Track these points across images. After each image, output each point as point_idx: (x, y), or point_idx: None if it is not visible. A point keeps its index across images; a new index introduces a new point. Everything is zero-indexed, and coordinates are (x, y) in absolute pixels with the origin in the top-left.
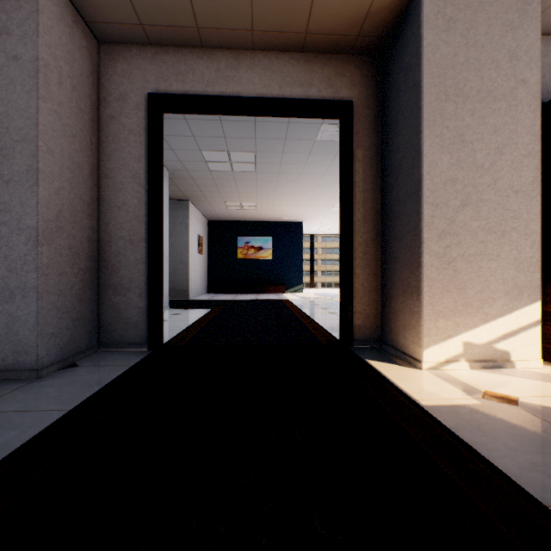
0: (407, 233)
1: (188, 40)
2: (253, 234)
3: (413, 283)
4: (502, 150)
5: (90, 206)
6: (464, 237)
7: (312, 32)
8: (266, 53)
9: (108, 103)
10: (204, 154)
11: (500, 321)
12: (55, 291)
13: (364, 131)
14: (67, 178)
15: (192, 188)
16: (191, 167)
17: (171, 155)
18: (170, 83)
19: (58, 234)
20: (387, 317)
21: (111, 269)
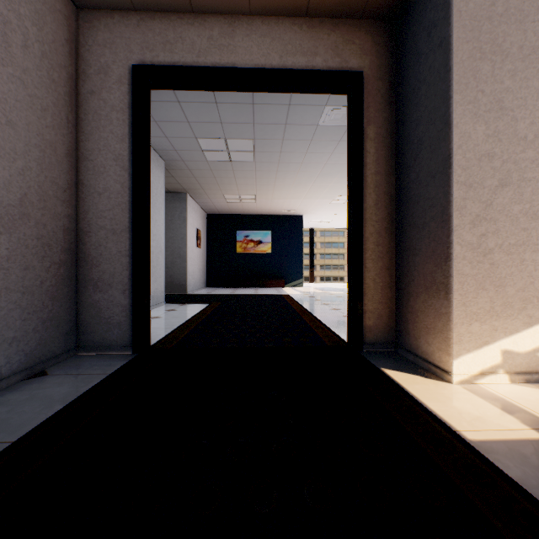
0: (431, 220)
1: (177, 3)
2: (252, 228)
3: (440, 279)
4: None
5: (66, 191)
6: (503, 223)
7: None
8: (265, 19)
9: (87, 77)
10: (200, 142)
11: None
12: (18, 288)
13: (376, 105)
14: (35, 157)
15: (189, 179)
16: (187, 157)
17: (166, 143)
18: (157, 54)
19: (23, 222)
20: (404, 317)
21: (91, 262)
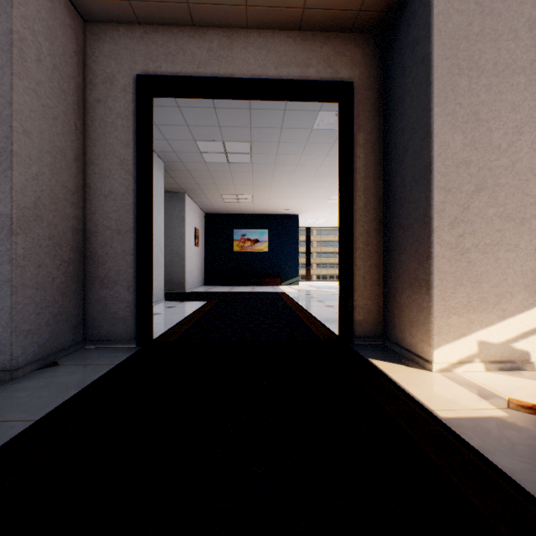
0: (414, 222)
1: (179, 17)
2: (249, 227)
3: (422, 276)
4: (521, 129)
5: (75, 194)
6: (479, 225)
7: (310, 6)
8: (261, 32)
9: (94, 86)
10: (199, 145)
11: (519, 318)
12: (33, 284)
13: (366, 114)
14: (47, 163)
15: (188, 180)
16: (186, 158)
17: (166, 146)
18: (160, 64)
19: (37, 223)
20: (391, 312)
21: (97, 260)
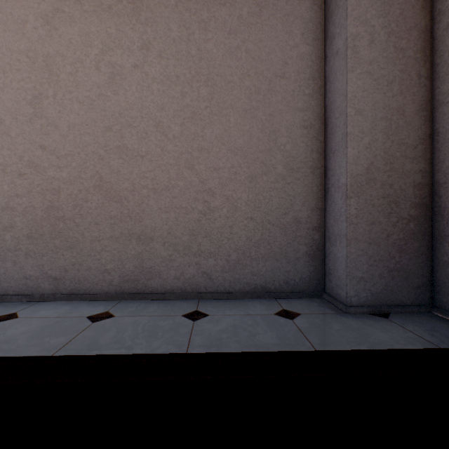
0: None
1: None
2: None
3: None
4: None
5: (416, 147)
6: None
7: None
8: None
9: (441, 14)
10: None
11: None
12: (364, 239)
13: None
14: (380, 129)
15: None
16: None
17: None
18: None
19: (368, 186)
20: None
21: (445, 216)
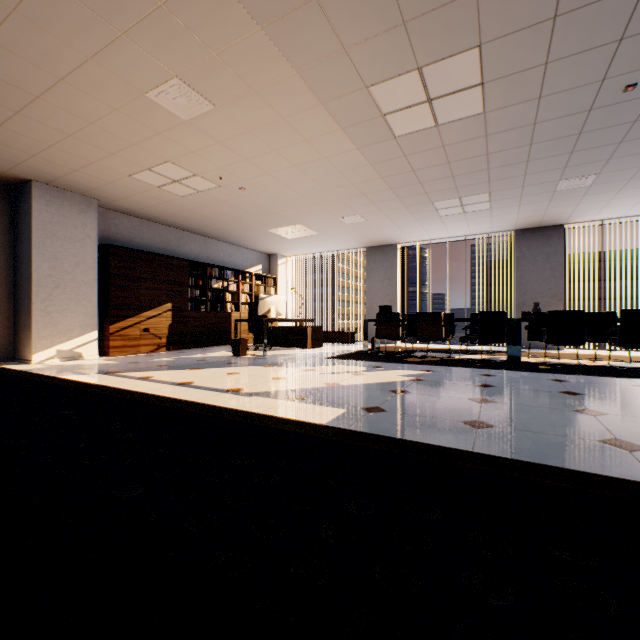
0: (27, 298)
1: None
2: None
3: (29, 323)
4: (79, 264)
5: None
6: (58, 302)
7: None
8: None
9: None
10: None
11: (78, 339)
12: None
13: (1, 231)
14: None
15: None
16: None
17: None
18: None
19: None
20: (18, 343)
21: None
